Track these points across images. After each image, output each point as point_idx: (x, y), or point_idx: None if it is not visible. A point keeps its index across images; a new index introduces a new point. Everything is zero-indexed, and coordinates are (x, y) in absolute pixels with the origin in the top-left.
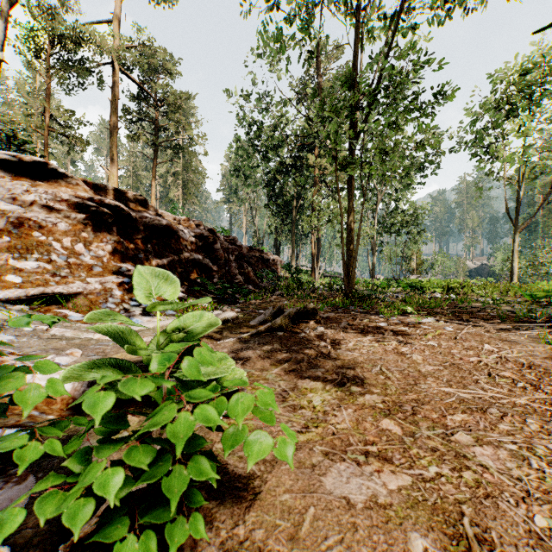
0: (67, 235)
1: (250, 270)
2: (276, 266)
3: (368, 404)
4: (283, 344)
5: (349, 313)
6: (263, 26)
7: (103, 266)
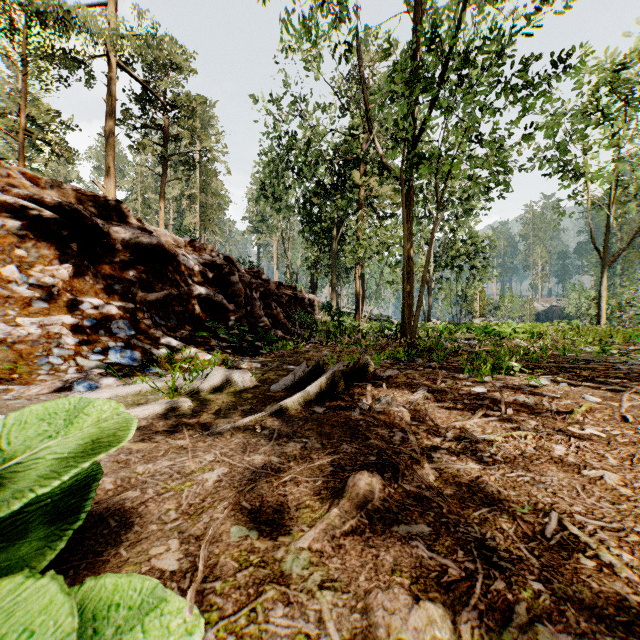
0: None
1: (280, 311)
2: (312, 308)
3: None
4: (324, 437)
5: (418, 369)
6: None
7: (50, 301)
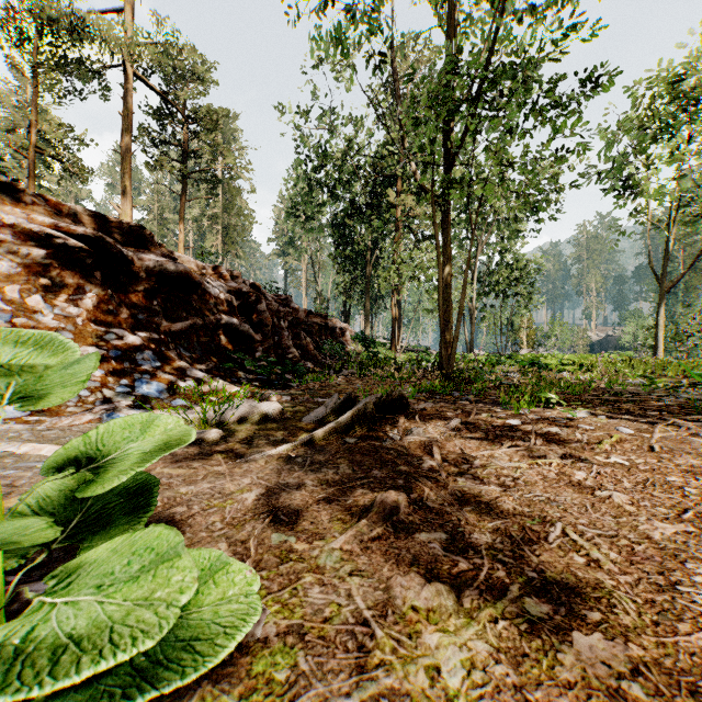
0: (15, 280)
1: (309, 341)
2: (345, 338)
3: (600, 685)
4: (355, 464)
5: (454, 402)
6: (327, 4)
7: (75, 331)
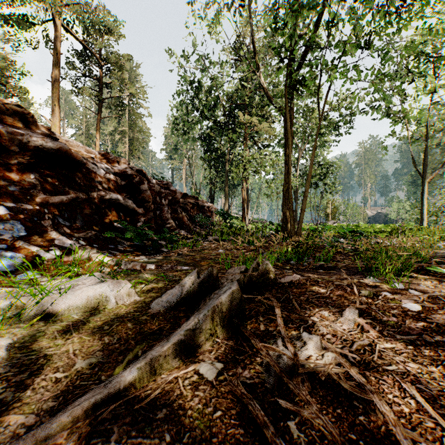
0: None
1: (184, 215)
2: (210, 213)
3: None
4: None
5: (311, 270)
6: None
7: None
